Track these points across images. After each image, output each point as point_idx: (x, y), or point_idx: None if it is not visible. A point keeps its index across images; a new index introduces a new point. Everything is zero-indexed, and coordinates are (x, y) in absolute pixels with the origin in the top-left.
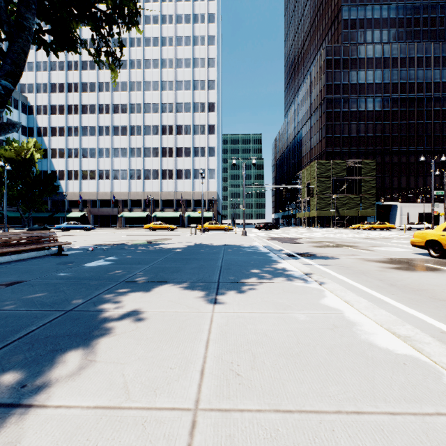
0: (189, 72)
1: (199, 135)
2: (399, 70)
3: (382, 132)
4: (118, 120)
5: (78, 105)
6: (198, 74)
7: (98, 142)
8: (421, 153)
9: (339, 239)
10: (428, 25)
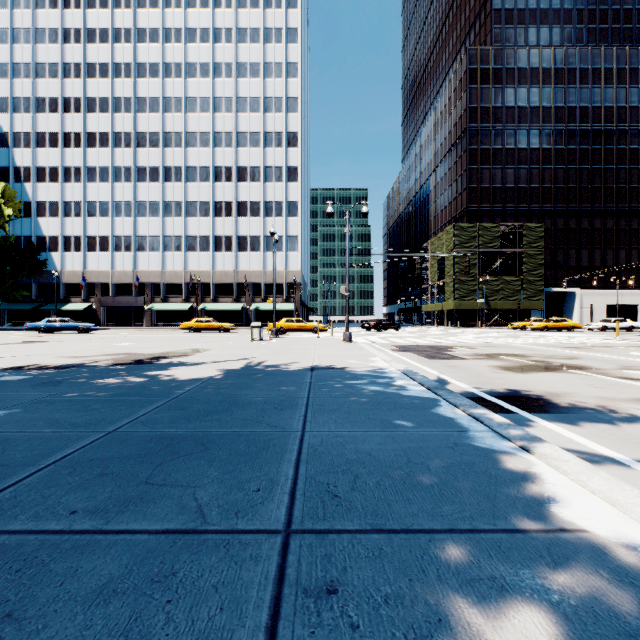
0: (257, 83)
1: (273, 183)
2: (578, 87)
3: (553, 181)
4: (146, 157)
5: (81, 133)
6: (271, 87)
7: (113, 192)
8: (610, 214)
9: (523, 349)
10: (620, 21)
